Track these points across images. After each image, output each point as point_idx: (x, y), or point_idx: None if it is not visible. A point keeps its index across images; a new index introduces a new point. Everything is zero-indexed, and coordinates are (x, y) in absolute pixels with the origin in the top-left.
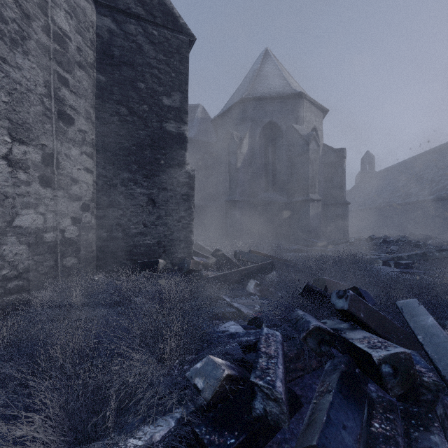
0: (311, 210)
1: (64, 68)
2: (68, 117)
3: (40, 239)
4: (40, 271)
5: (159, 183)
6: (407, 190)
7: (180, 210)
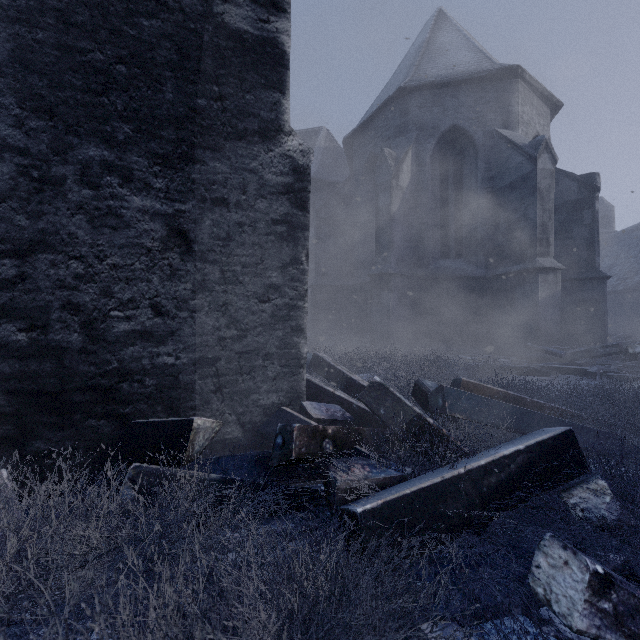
0: (541, 289)
1: None
2: None
3: None
4: None
5: (202, 184)
6: None
7: (266, 266)
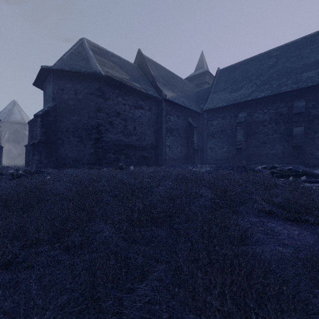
0: None
1: None
2: None
3: None
4: None
5: None
6: None
7: None
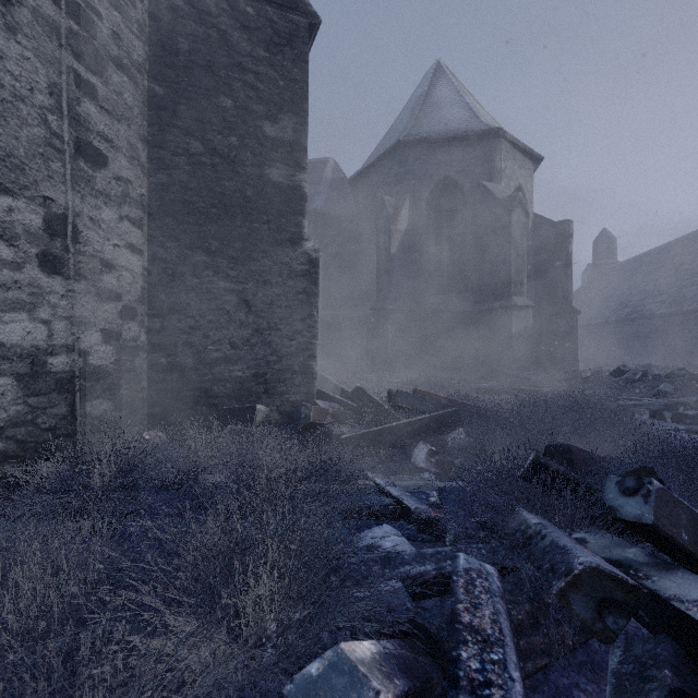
0: (515, 323)
1: (88, 66)
2: (96, 154)
3: (40, 367)
4: (40, 424)
5: (257, 273)
6: (677, 291)
7: (293, 319)
